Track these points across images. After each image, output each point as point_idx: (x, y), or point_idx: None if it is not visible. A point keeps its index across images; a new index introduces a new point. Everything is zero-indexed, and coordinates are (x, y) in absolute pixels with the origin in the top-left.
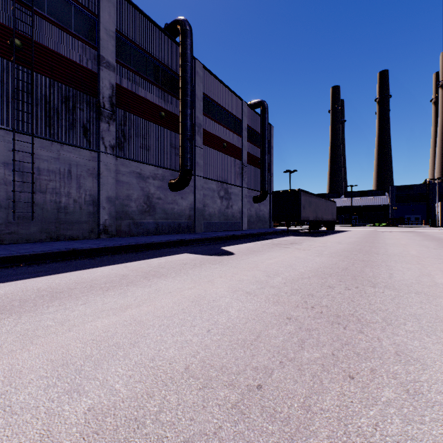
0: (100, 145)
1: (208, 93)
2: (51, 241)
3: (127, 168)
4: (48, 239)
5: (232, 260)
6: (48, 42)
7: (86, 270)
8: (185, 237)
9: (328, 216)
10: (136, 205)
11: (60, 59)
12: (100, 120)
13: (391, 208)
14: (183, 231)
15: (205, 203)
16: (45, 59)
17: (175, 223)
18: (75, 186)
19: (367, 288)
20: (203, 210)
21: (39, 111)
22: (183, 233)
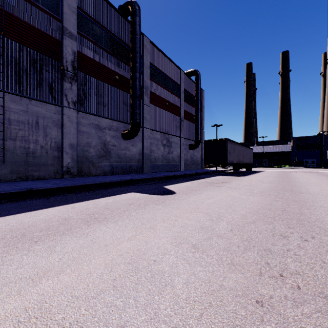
0: (63, 101)
1: (154, 63)
2: (20, 181)
3: (87, 120)
4: (18, 179)
5: (174, 200)
6: (18, 13)
7: (33, 212)
8: (134, 176)
9: (247, 160)
10: (94, 151)
11: (29, 27)
12: (63, 80)
13: (293, 153)
14: (133, 172)
15: (151, 150)
16: (15, 27)
17: (127, 166)
18: (42, 135)
19: (325, 238)
20: (150, 155)
21: (10, 71)
22: (133, 173)
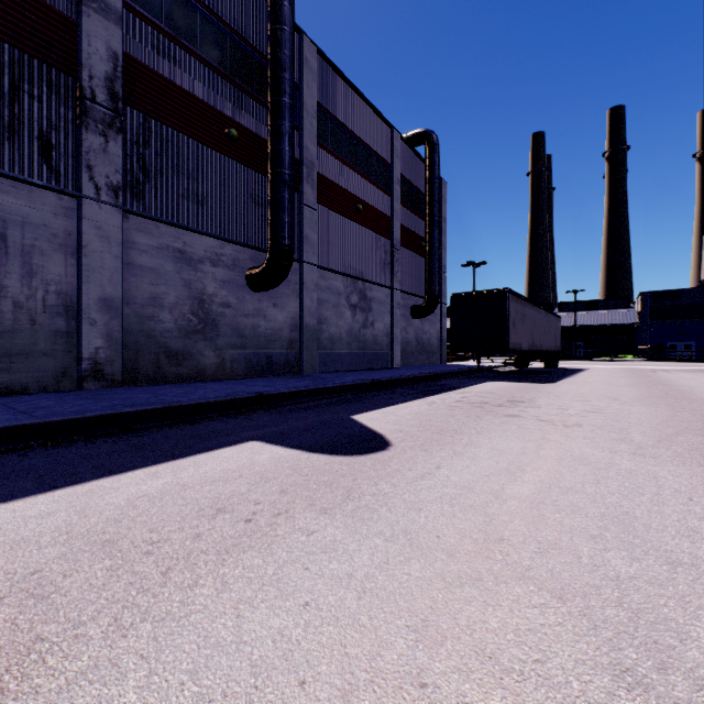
0: (82, 182)
1: (328, 106)
2: None
3: (151, 238)
4: None
5: (388, 482)
6: None
7: None
8: (274, 385)
9: (549, 342)
10: (172, 319)
11: None
12: (82, 127)
13: (642, 328)
14: (276, 371)
15: (321, 317)
16: None
17: (260, 356)
18: (17, 271)
19: None
20: (319, 329)
21: None
22: (276, 376)
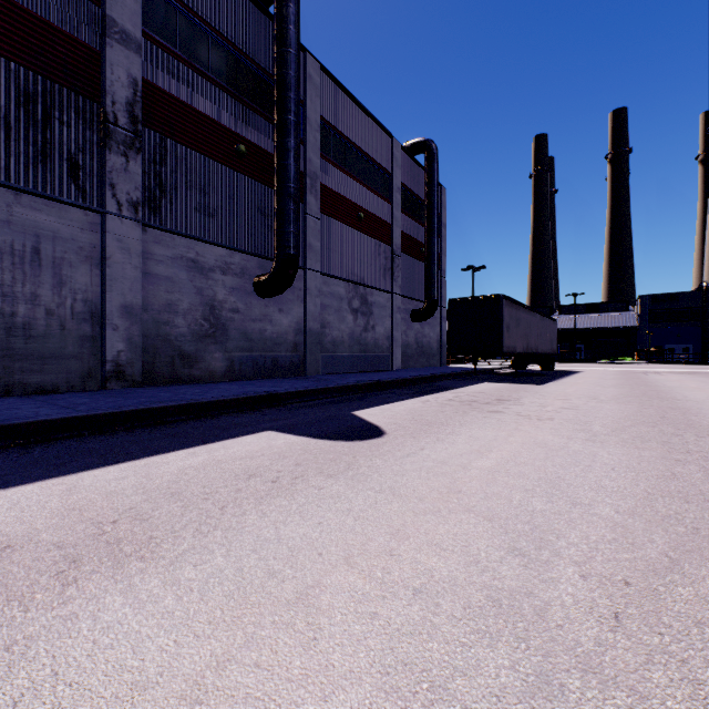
0: (106, 199)
1: (331, 119)
2: None
3: (167, 249)
4: None
5: (381, 458)
6: None
7: None
8: (281, 385)
9: (545, 345)
10: (186, 324)
11: (13, 11)
12: (106, 149)
13: (641, 331)
14: (282, 373)
15: (324, 322)
16: None
17: (267, 359)
18: (49, 282)
19: None
20: (322, 333)
21: None
22: (281, 377)
